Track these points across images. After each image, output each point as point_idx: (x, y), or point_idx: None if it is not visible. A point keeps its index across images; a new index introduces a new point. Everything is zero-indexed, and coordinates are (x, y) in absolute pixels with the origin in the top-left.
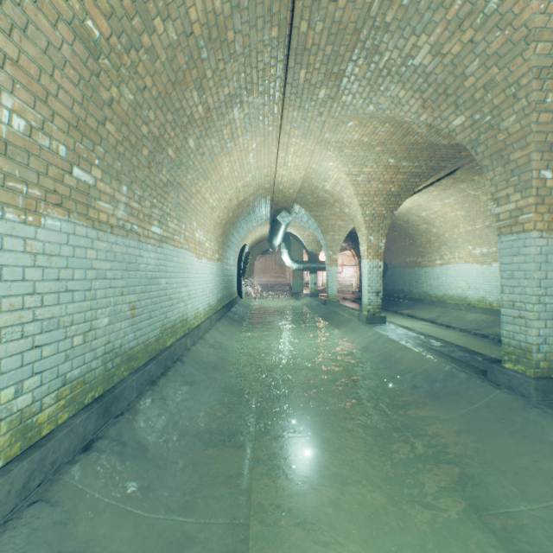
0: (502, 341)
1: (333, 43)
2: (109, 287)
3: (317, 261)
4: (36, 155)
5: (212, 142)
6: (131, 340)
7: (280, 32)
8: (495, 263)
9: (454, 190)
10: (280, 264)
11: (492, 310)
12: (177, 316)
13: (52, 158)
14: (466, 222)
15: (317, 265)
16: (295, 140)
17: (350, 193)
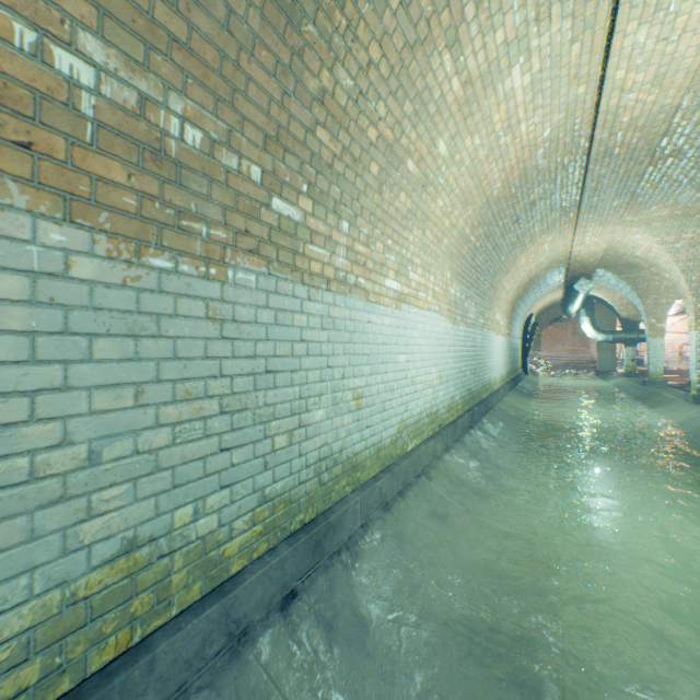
0: None
1: (618, 184)
2: (468, 356)
3: (635, 330)
4: (460, 303)
5: (515, 250)
6: (473, 387)
7: (574, 187)
8: None
9: None
10: (578, 334)
11: None
12: (486, 379)
13: (461, 302)
14: None
15: (635, 336)
16: (592, 228)
17: (666, 260)
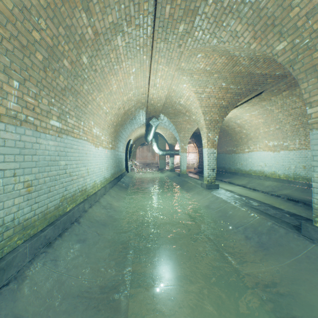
0: (313, 207)
1: None
2: None
3: (174, 149)
4: None
5: (102, 62)
6: (27, 212)
7: None
8: (282, 151)
9: (258, 106)
10: (152, 152)
11: (280, 179)
12: (77, 188)
13: None
14: (264, 126)
15: (174, 152)
16: (162, 66)
17: (196, 106)
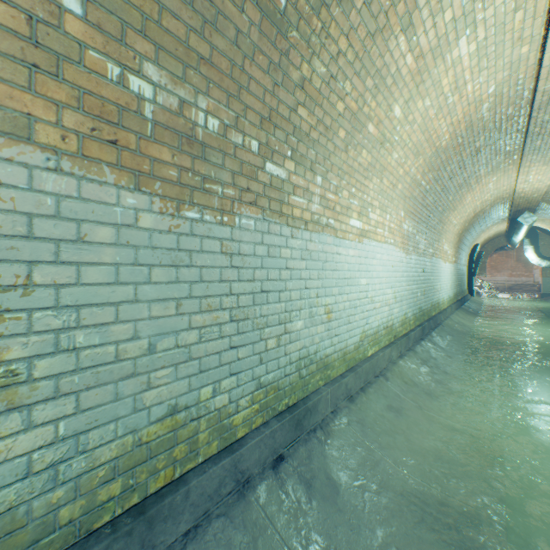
0: None
1: None
2: (419, 280)
3: None
4: (411, 236)
5: (462, 190)
6: (423, 305)
7: (517, 133)
8: None
9: None
10: (522, 261)
11: None
12: (435, 300)
13: (413, 235)
14: None
15: None
16: (535, 168)
17: None
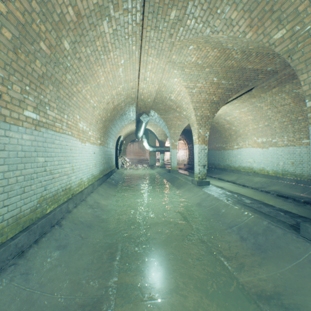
0: None
1: None
2: None
3: (164, 146)
4: None
5: (87, 50)
6: None
7: None
8: (271, 147)
9: (248, 103)
10: (142, 148)
11: (269, 175)
12: (59, 187)
13: None
14: (253, 123)
15: (164, 149)
16: (152, 58)
17: (187, 101)
